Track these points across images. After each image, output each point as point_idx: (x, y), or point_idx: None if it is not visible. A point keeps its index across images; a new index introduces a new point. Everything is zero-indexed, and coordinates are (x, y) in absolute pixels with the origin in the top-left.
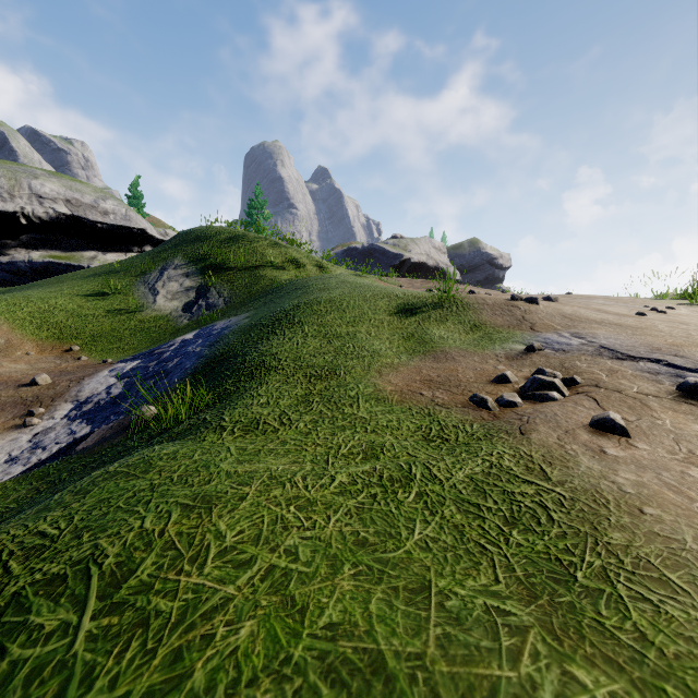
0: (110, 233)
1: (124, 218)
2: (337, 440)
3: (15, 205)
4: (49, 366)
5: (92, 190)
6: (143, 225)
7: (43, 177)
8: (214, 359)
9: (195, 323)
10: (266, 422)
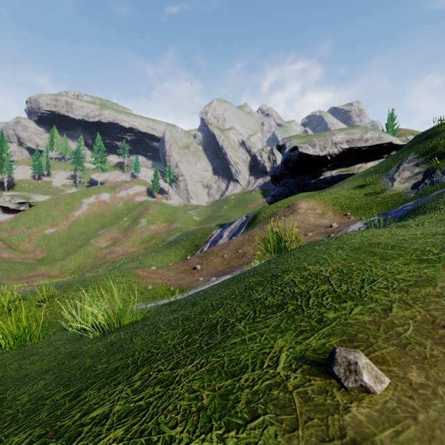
0: (369, 151)
1: (377, 139)
2: (438, 229)
3: (325, 152)
4: (337, 221)
5: (359, 130)
6: (389, 139)
7: (336, 133)
8: (412, 210)
9: (419, 195)
10: (409, 225)
